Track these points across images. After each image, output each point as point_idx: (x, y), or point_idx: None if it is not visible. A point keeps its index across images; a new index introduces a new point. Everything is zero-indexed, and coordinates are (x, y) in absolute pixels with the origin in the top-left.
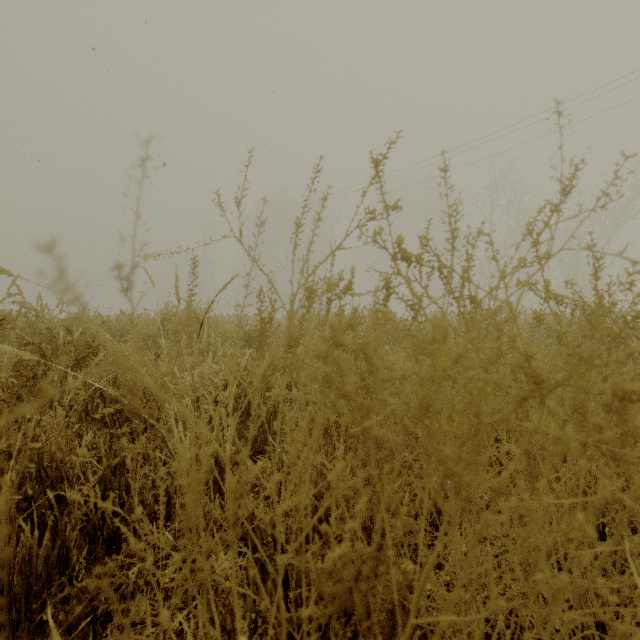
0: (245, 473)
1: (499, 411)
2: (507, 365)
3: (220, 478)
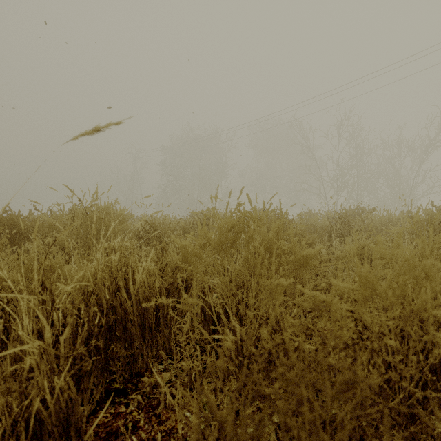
0: None
1: None
2: None
3: None
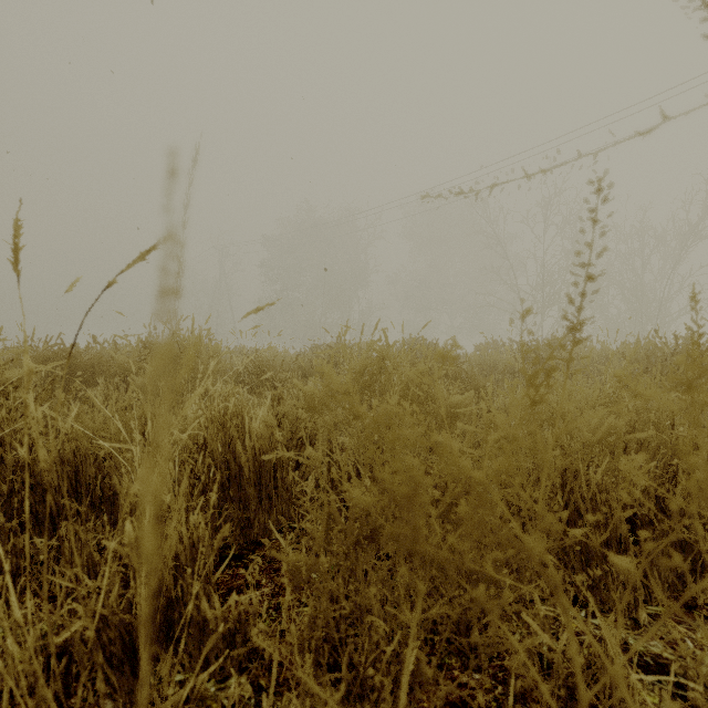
0: (210, 613)
1: (636, 487)
2: (634, 411)
3: (168, 618)
